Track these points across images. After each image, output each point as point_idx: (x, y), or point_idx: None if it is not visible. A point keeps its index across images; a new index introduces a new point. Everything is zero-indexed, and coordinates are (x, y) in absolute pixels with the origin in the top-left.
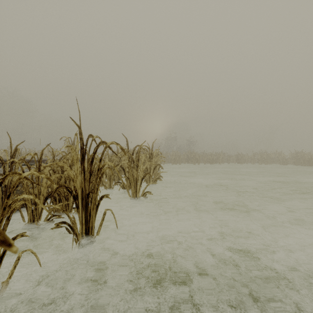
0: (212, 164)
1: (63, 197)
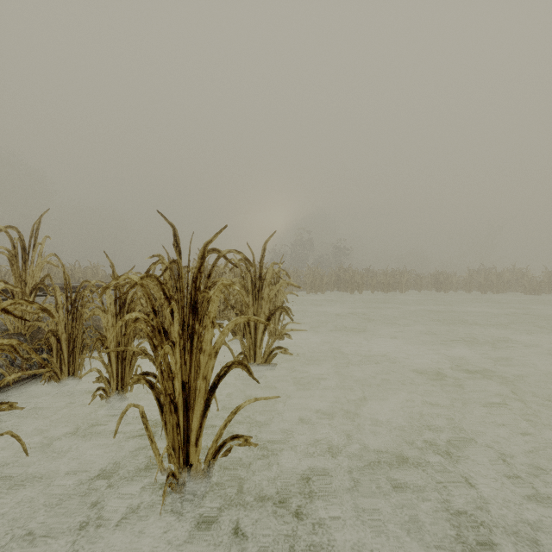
0: (386, 292)
1: None
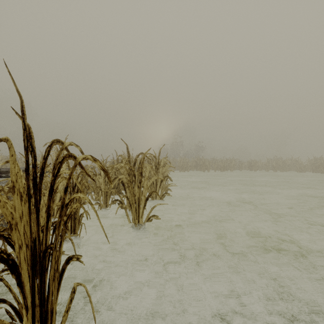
0: (222, 171)
1: None
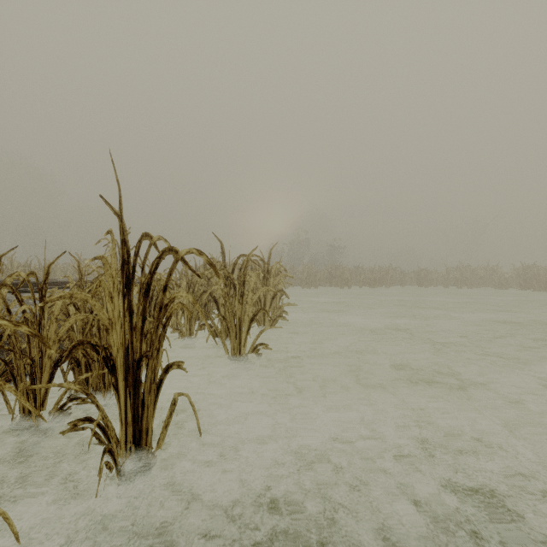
0: (373, 287)
1: (95, 360)
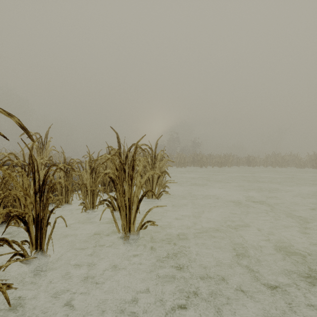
0: (220, 167)
1: None
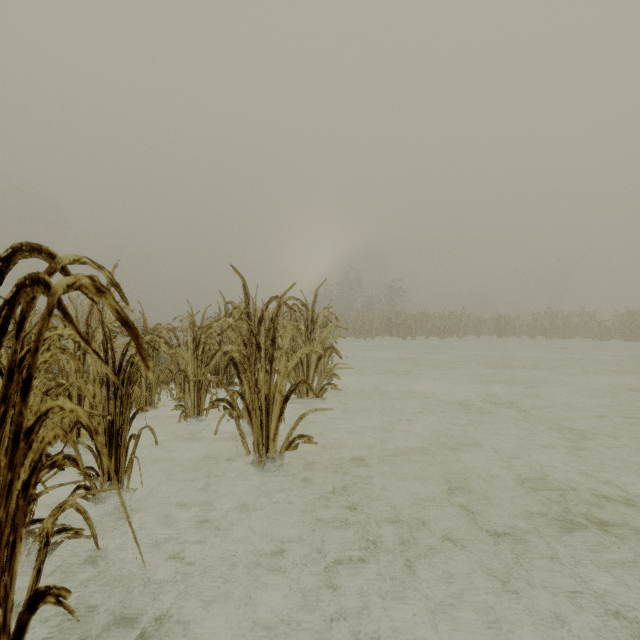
0: (442, 338)
1: None
